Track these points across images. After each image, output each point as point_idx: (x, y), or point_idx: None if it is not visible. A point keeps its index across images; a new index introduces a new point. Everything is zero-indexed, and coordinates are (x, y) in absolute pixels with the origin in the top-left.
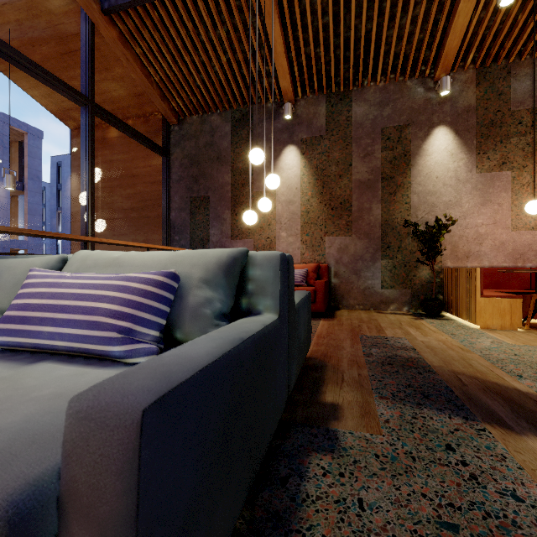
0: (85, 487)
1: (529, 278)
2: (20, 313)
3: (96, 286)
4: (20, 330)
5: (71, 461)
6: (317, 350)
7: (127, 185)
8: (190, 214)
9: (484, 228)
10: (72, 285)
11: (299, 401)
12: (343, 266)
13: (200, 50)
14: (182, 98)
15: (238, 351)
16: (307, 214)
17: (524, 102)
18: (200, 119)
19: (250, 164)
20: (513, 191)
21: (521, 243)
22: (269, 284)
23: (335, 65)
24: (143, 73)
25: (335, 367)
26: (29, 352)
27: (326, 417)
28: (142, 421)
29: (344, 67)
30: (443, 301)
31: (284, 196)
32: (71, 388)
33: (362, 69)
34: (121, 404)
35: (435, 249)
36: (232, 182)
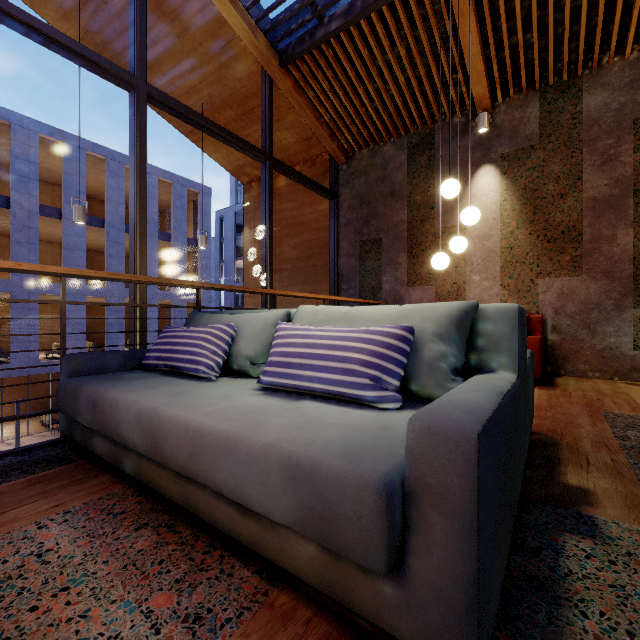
0: (434, 482)
1: None
2: (283, 359)
3: (343, 338)
4: (284, 373)
5: (420, 462)
6: (540, 424)
7: (294, 234)
8: (359, 260)
9: None
10: (322, 337)
11: (532, 478)
12: (566, 317)
13: (375, 77)
14: (351, 133)
15: (505, 404)
16: (510, 250)
17: None
18: (371, 152)
19: (440, 199)
20: None
21: None
22: (504, 339)
23: (554, 48)
24: (313, 116)
25: (572, 447)
26: (285, 392)
27: (574, 500)
28: (478, 440)
29: (568, 47)
30: None
31: (476, 230)
32: (352, 421)
33: (599, 43)
34: (457, 426)
35: None
36: (409, 219)
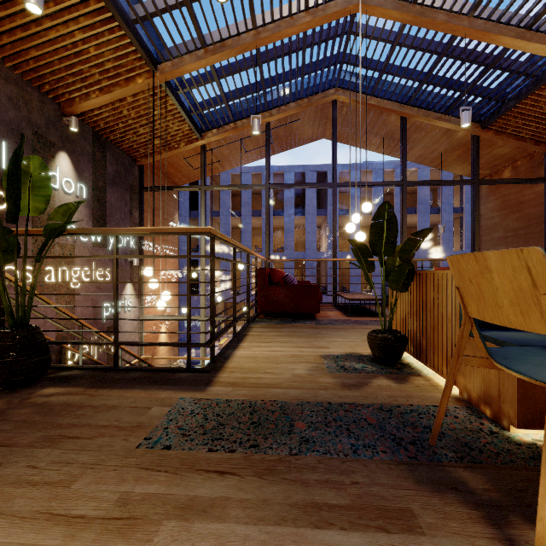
0: None
1: None
2: None
3: None
4: None
5: None
6: None
7: (516, 211)
8: None
9: None
10: None
11: None
12: None
13: None
14: None
15: None
16: None
17: None
18: None
19: None
20: None
21: None
22: None
23: None
24: (515, 140)
25: None
26: None
27: None
28: None
29: None
30: None
31: None
32: None
33: None
34: None
35: None
36: None
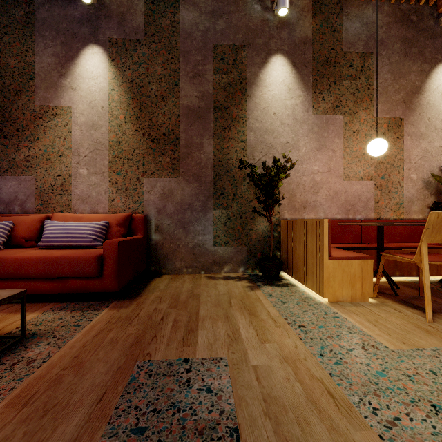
0: None
1: (360, 231)
2: None
3: None
4: None
5: None
6: None
7: None
8: None
9: (320, 176)
10: None
11: None
12: (167, 217)
13: None
14: None
15: None
16: (118, 145)
17: (355, 45)
18: None
19: None
20: (346, 138)
21: (352, 194)
22: None
23: None
24: None
25: None
26: None
27: None
28: None
29: None
30: (282, 260)
31: (83, 117)
32: None
33: None
34: None
35: (274, 197)
36: None
